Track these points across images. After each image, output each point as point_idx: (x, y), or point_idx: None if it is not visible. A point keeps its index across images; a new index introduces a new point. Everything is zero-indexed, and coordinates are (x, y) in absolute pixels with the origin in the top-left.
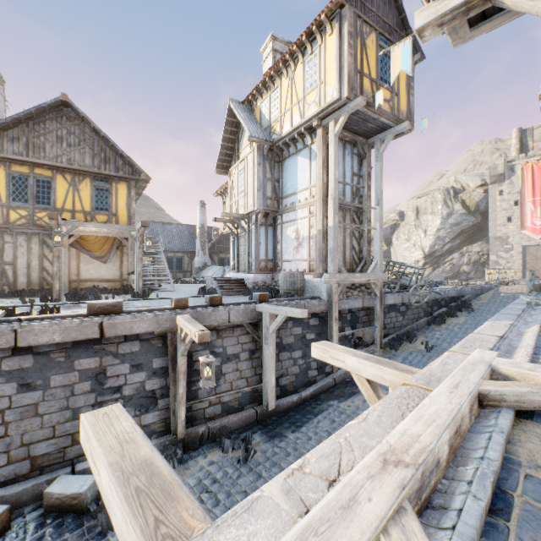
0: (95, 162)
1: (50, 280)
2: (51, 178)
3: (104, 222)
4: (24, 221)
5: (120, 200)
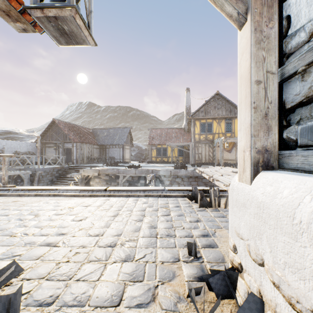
0: (226, 113)
1: (211, 159)
2: (211, 122)
3: (229, 136)
4: (204, 139)
5: (235, 126)
